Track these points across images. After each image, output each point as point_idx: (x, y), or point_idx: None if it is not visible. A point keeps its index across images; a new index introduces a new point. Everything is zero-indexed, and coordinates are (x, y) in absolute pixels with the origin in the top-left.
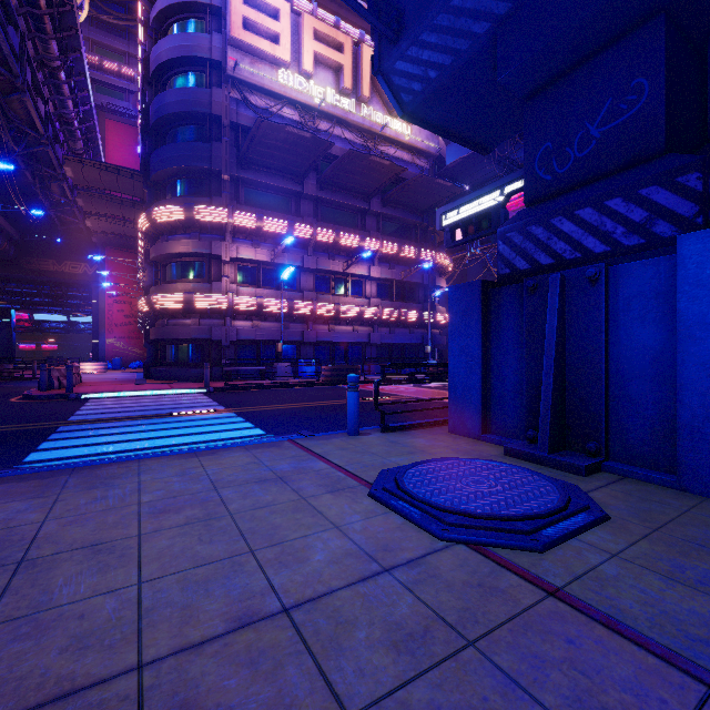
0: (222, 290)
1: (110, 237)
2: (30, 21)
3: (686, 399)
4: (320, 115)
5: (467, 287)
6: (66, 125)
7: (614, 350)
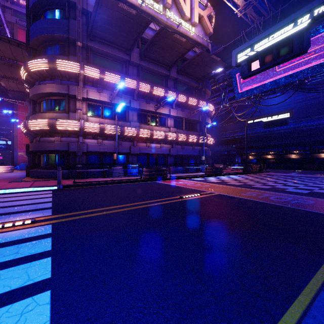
0: (76, 118)
1: (19, 94)
2: None
3: None
4: (141, 13)
5: None
6: None
7: None
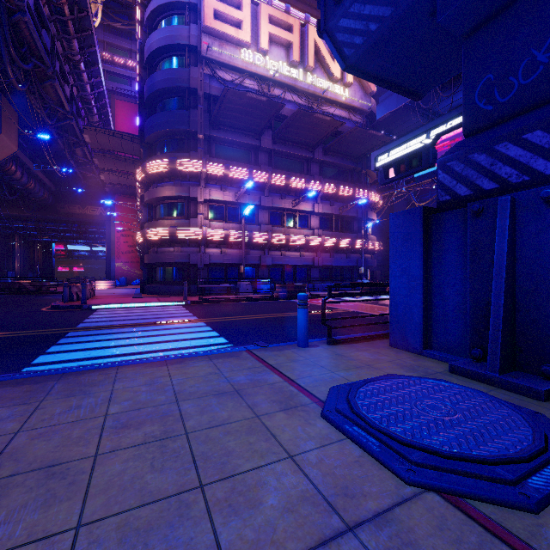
0: (198, 224)
1: (118, 187)
2: (58, 26)
3: None
4: (273, 84)
5: (408, 214)
6: (86, 104)
7: None
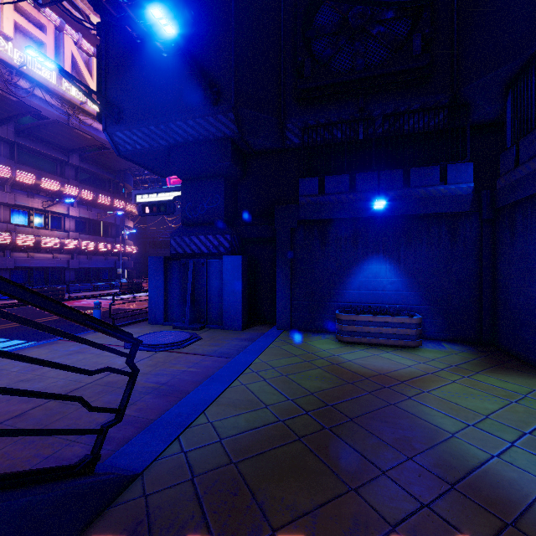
0: None
1: None
2: None
3: (224, 303)
4: (19, 73)
5: (157, 259)
6: None
7: (209, 288)
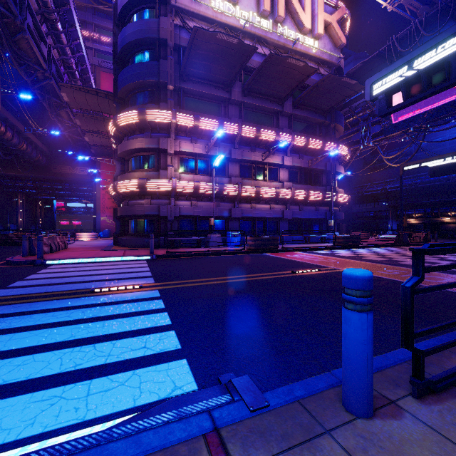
0: (167, 176)
1: (102, 149)
2: None
3: None
4: (244, 36)
5: None
6: (68, 69)
7: None
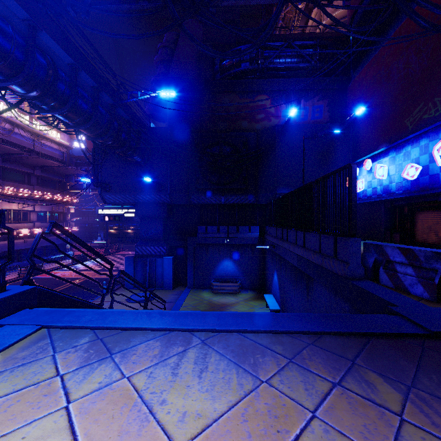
0: None
1: None
2: None
3: (164, 278)
4: (5, 120)
5: (130, 258)
6: None
7: (156, 271)
